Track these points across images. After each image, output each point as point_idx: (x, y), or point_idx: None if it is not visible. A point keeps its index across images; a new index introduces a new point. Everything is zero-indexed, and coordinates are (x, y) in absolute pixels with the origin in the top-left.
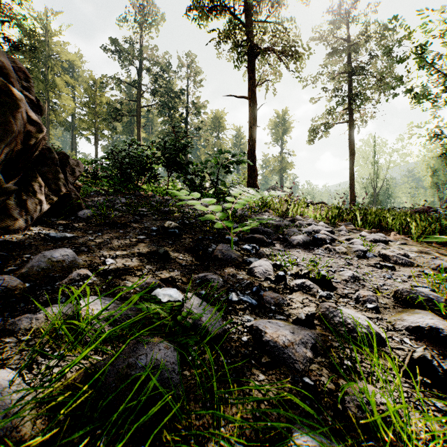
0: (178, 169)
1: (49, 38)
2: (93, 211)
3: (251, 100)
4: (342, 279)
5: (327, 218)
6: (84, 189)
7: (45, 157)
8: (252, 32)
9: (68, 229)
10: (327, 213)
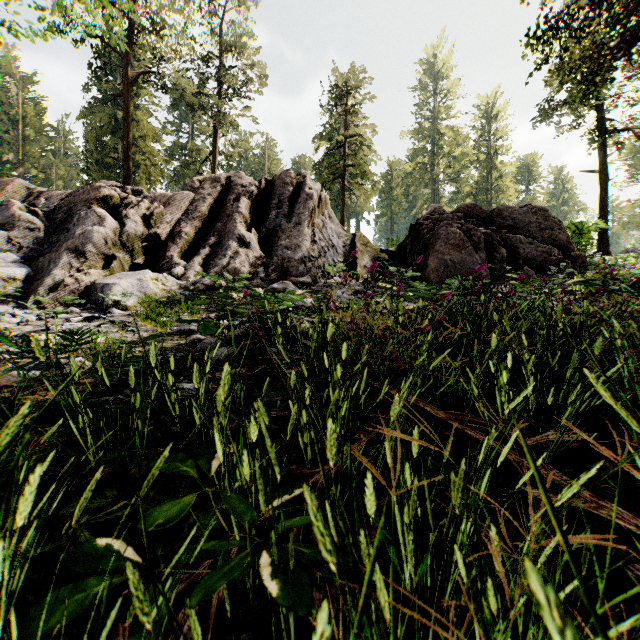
0: None
1: None
2: None
3: (602, 172)
4: None
5: None
6: None
7: None
8: (602, 109)
9: None
10: None
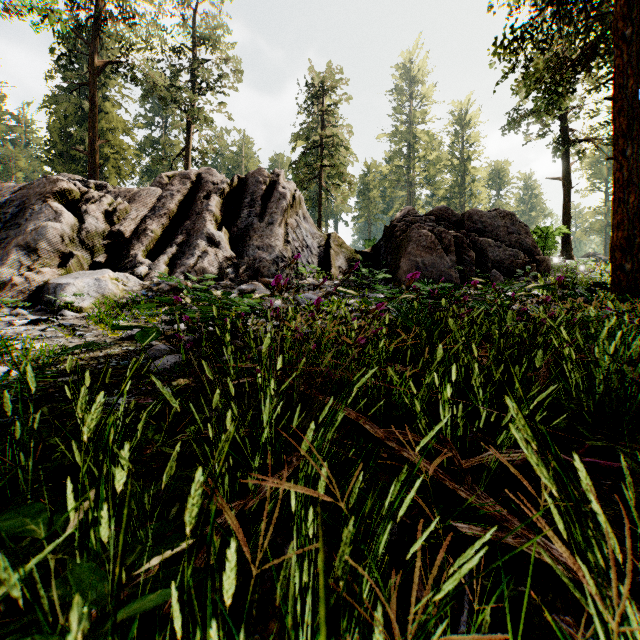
0: None
1: None
2: None
3: (565, 180)
4: None
5: None
6: None
7: None
8: (566, 119)
9: None
10: None
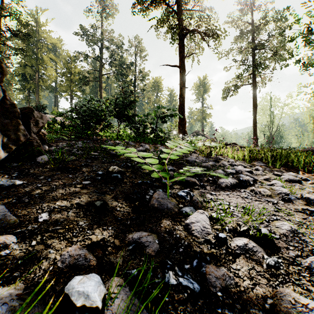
0: (126, 119)
1: (39, 28)
2: (53, 155)
3: (181, 68)
4: (280, 233)
5: (242, 157)
6: (49, 137)
7: (9, 111)
8: (182, 18)
9: (22, 175)
10: (243, 154)
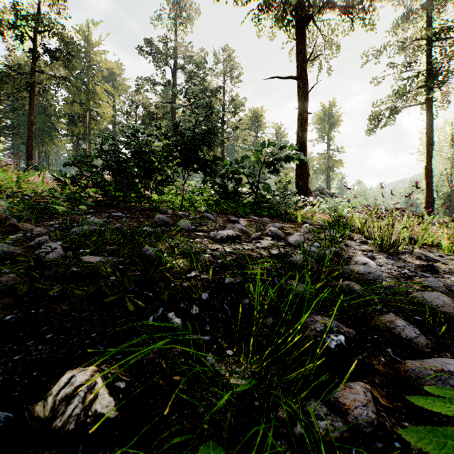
0: (199, 168)
1: (90, 49)
2: None
3: (301, 79)
4: None
5: None
6: (0, 210)
7: None
8: None
9: None
10: None
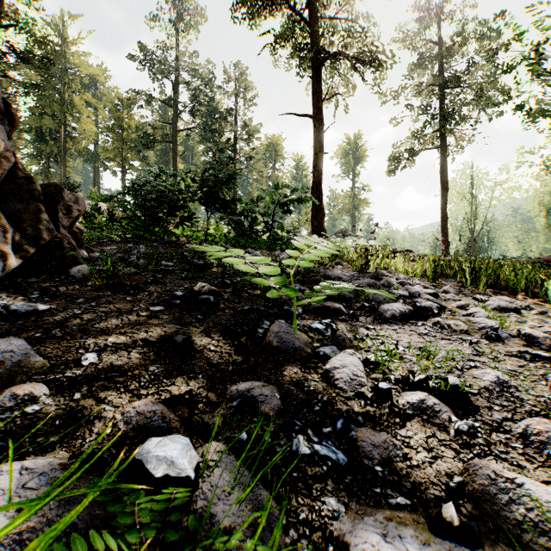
0: (221, 207)
1: (66, 48)
2: (97, 266)
3: (317, 119)
4: (480, 387)
5: (421, 273)
6: (89, 235)
7: (22, 189)
8: (317, 32)
9: (47, 296)
10: (422, 266)
